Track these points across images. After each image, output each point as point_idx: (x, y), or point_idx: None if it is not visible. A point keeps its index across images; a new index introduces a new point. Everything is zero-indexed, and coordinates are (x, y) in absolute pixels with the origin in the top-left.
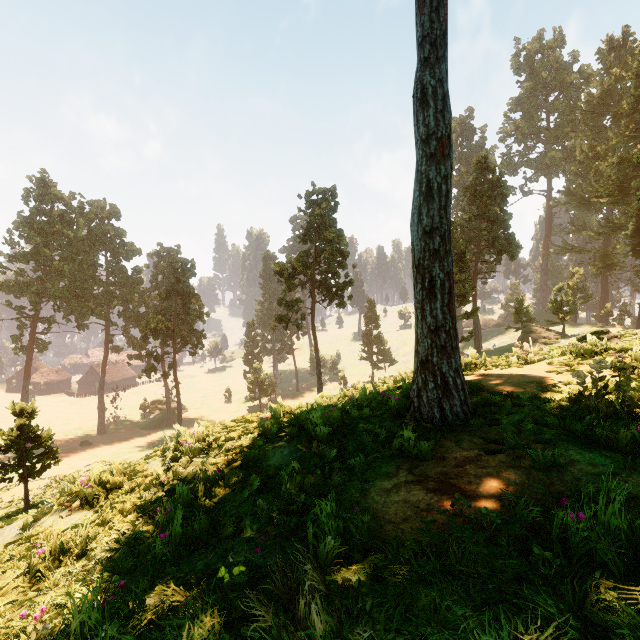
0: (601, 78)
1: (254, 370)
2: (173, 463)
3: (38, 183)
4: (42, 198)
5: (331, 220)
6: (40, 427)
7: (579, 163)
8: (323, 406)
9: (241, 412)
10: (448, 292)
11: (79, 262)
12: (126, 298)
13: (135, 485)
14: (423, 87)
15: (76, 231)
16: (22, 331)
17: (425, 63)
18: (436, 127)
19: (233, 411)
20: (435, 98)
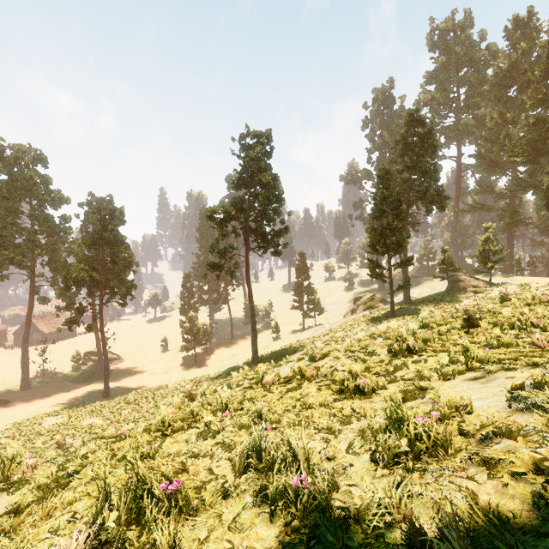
0: (509, 52)
1: (189, 320)
2: None
3: None
4: None
5: (266, 164)
6: None
7: (488, 129)
8: None
9: (176, 362)
10: None
11: None
12: (52, 247)
13: None
14: None
15: None
16: None
17: None
18: None
19: (168, 361)
20: None
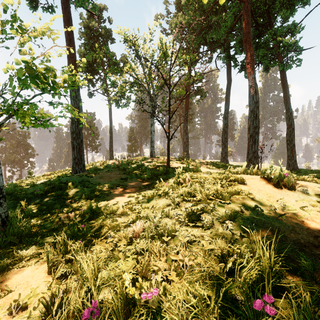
0: None
1: None
2: None
3: None
4: None
5: (93, 124)
6: None
7: None
8: None
9: None
10: (112, 151)
11: None
12: None
13: None
14: (110, 132)
15: None
16: None
17: (110, 130)
18: (111, 136)
19: None
20: (111, 133)
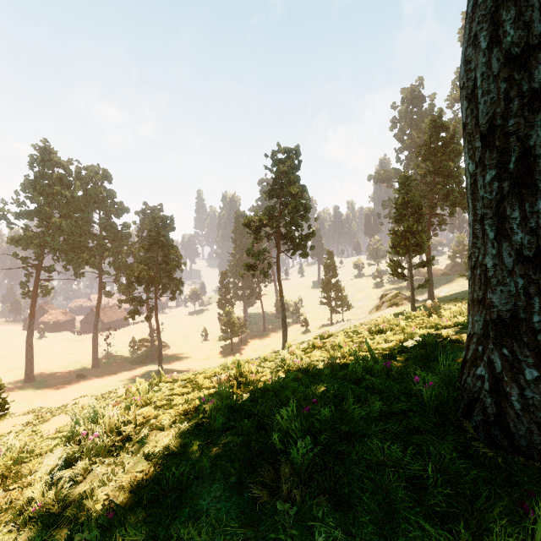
0: None
1: (226, 313)
2: (62, 472)
3: (41, 151)
4: (44, 163)
5: (295, 176)
6: (46, 360)
7: None
8: (293, 373)
9: (215, 350)
10: None
11: (76, 219)
12: (116, 250)
13: (2, 507)
14: None
15: (73, 192)
16: (29, 278)
17: None
18: None
19: (208, 349)
20: None
